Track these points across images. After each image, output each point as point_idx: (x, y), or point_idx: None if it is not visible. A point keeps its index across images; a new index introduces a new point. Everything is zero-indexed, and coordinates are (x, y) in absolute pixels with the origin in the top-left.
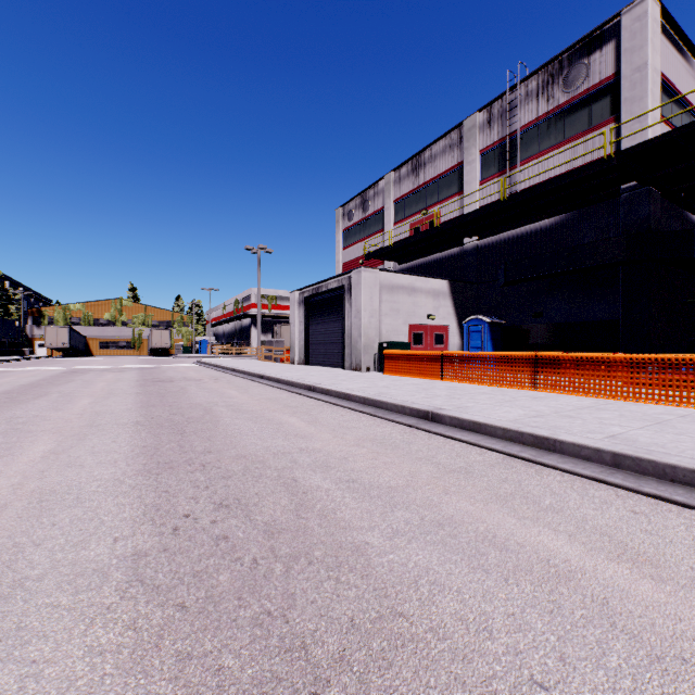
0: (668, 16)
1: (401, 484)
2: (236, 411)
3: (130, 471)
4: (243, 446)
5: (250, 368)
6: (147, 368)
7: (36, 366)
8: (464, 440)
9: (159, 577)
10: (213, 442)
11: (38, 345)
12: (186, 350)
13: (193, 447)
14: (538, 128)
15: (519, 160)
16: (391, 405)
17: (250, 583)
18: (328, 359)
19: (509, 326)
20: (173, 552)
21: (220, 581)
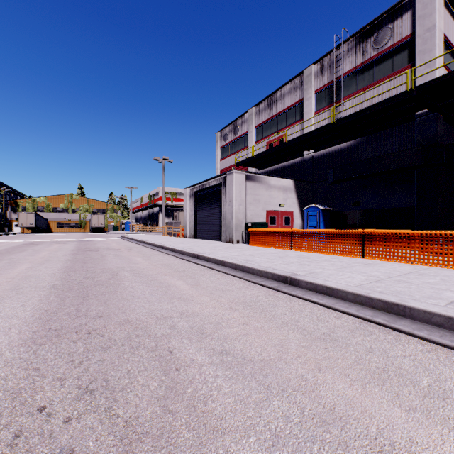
0: None
1: (272, 357)
2: (136, 275)
3: (16, 341)
4: (132, 310)
5: (155, 241)
6: (84, 241)
7: (7, 239)
8: (320, 303)
9: None
10: (107, 306)
11: (15, 225)
12: (115, 228)
13: (88, 312)
14: (356, 74)
15: (342, 96)
16: (256, 270)
17: None
18: (210, 235)
19: (335, 211)
20: None
21: None
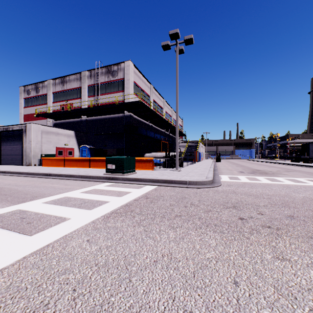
0: (136, 67)
1: (30, 184)
2: None
3: None
4: None
5: None
6: None
7: None
8: (54, 178)
9: None
10: None
11: None
12: None
13: None
14: (105, 85)
15: (100, 93)
16: (37, 173)
17: None
18: (13, 162)
19: (97, 149)
20: None
21: None
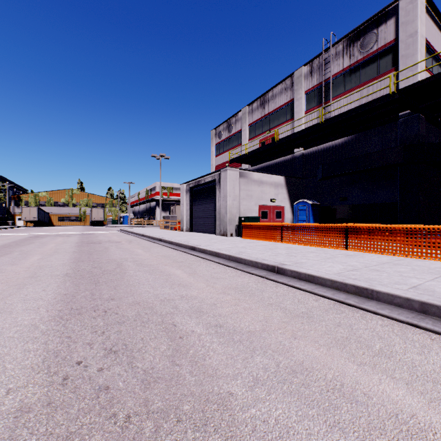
0: (430, 1)
1: (258, 329)
2: (139, 265)
3: (47, 317)
4: (139, 294)
5: (153, 234)
6: (86, 234)
7: (13, 233)
8: (302, 288)
9: (31, 440)
10: (117, 290)
11: (18, 219)
12: (114, 222)
13: (101, 295)
14: (343, 76)
15: (331, 97)
16: (248, 261)
17: None
18: (205, 228)
19: (324, 206)
20: (55, 406)
21: None
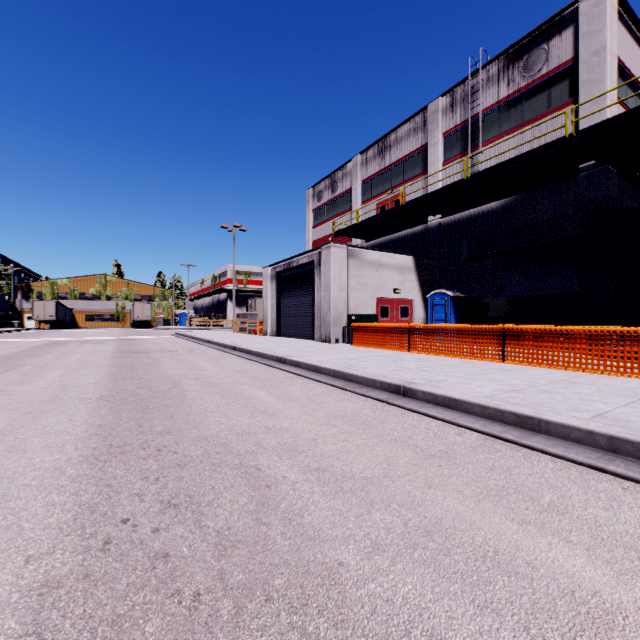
0: (624, 3)
1: (377, 474)
2: (204, 384)
3: (76, 458)
4: (206, 425)
5: (224, 340)
6: (126, 340)
7: (21, 338)
8: (439, 417)
9: (64, 626)
10: (175, 420)
11: (27, 318)
12: (166, 322)
13: (153, 427)
14: (498, 111)
15: (481, 141)
16: (361, 378)
17: (185, 638)
18: (299, 331)
19: (471, 299)
20: (94, 580)
21: (146, 634)
